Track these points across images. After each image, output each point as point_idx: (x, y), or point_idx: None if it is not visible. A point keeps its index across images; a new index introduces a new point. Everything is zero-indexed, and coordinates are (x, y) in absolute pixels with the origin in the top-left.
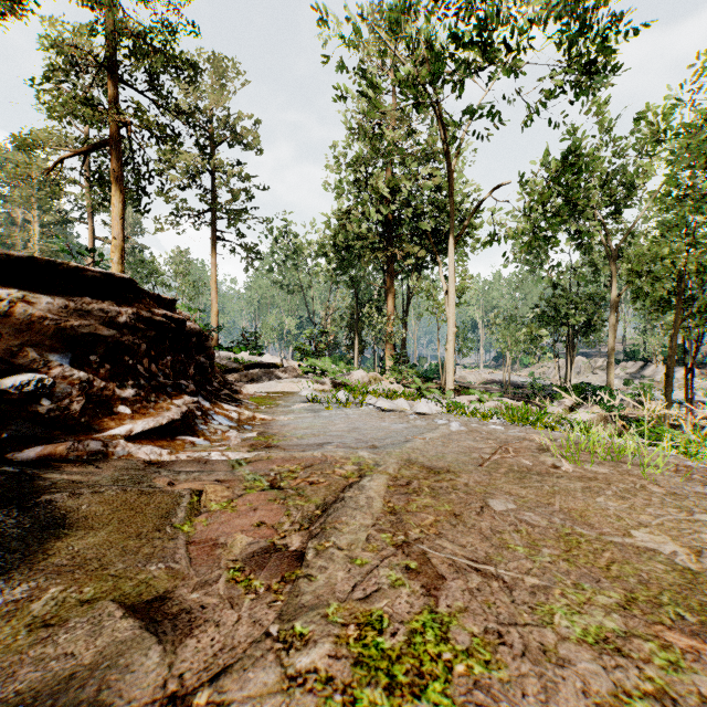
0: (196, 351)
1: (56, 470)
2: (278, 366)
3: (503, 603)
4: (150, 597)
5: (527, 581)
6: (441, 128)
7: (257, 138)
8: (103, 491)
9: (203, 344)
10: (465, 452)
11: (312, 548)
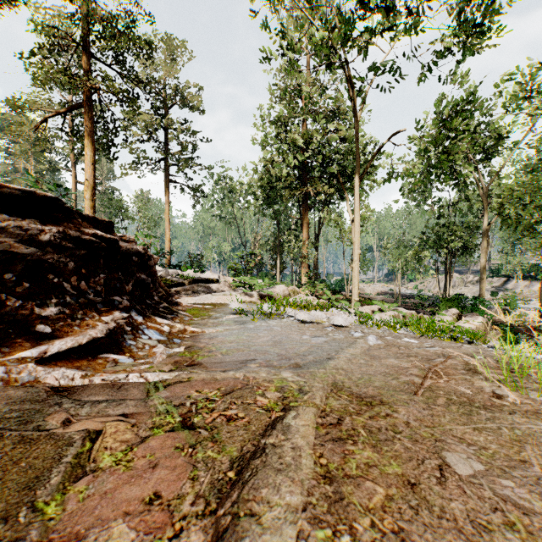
0: (138, 269)
1: None
2: (215, 281)
3: None
4: None
5: None
6: (348, 86)
7: (201, 102)
8: None
9: (146, 263)
10: (392, 373)
11: None
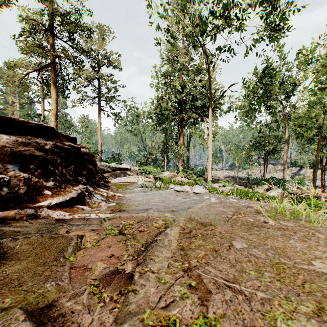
0: (87, 163)
1: (8, 225)
2: (129, 169)
3: (245, 311)
4: (43, 304)
5: (258, 295)
6: (205, 57)
7: (119, 63)
8: (30, 236)
9: (91, 159)
10: (219, 214)
11: (137, 272)
